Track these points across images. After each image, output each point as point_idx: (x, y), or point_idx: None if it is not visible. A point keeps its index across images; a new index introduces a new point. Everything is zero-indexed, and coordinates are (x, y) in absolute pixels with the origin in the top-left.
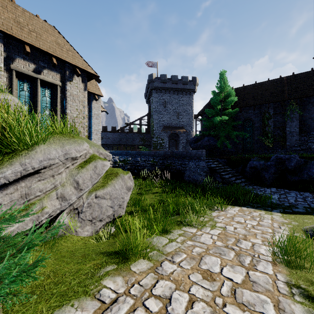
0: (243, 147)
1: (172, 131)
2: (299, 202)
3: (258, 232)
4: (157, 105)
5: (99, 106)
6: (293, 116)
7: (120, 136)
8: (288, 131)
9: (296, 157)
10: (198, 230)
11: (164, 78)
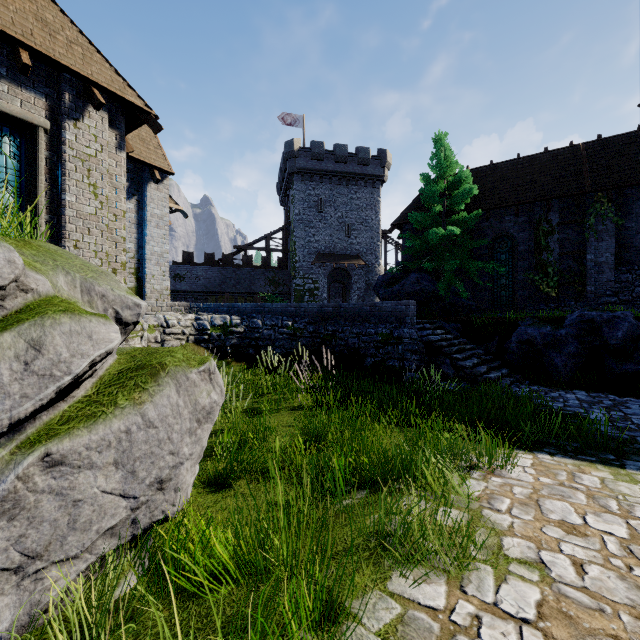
0: (491, 298)
1: (337, 264)
2: None
3: None
4: (304, 207)
5: (166, 198)
6: (601, 228)
7: (224, 273)
8: (592, 261)
9: (628, 318)
10: (453, 589)
11: (318, 150)
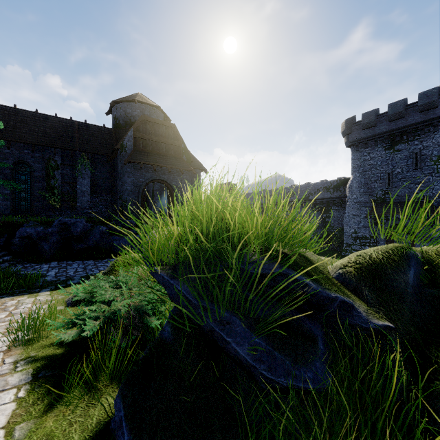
0: (13, 206)
1: None
2: (78, 273)
3: (4, 324)
4: None
5: None
6: (84, 172)
7: None
8: (80, 189)
9: (83, 222)
10: None
11: None
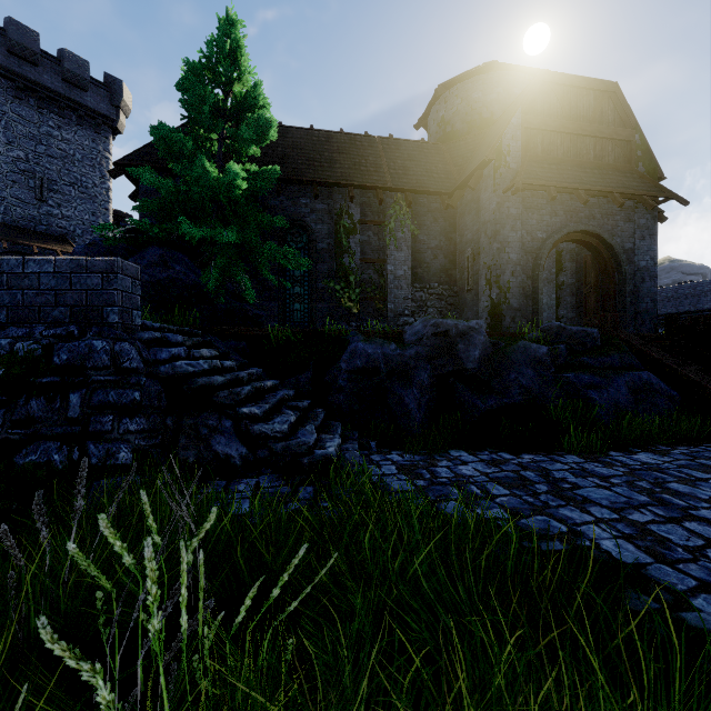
0: (283, 311)
1: (13, 243)
2: None
3: None
4: None
5: None
6: (401, 236)
7: None
8: (392, 273)
9: (482, 330)
10: None
11: None
